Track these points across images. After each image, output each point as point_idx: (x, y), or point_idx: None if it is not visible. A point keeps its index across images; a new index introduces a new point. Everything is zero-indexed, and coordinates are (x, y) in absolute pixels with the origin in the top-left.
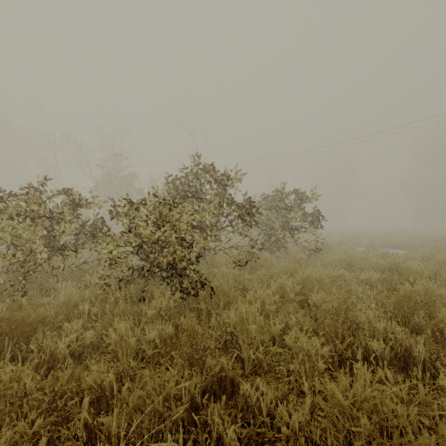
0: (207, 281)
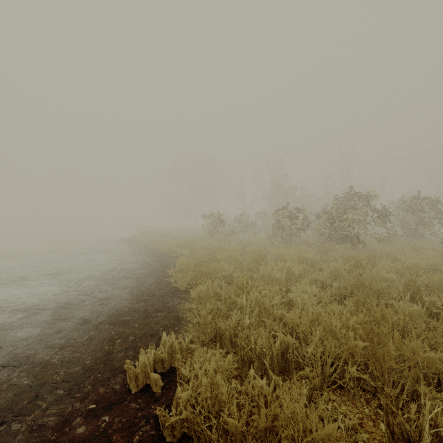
0: (362, 241)
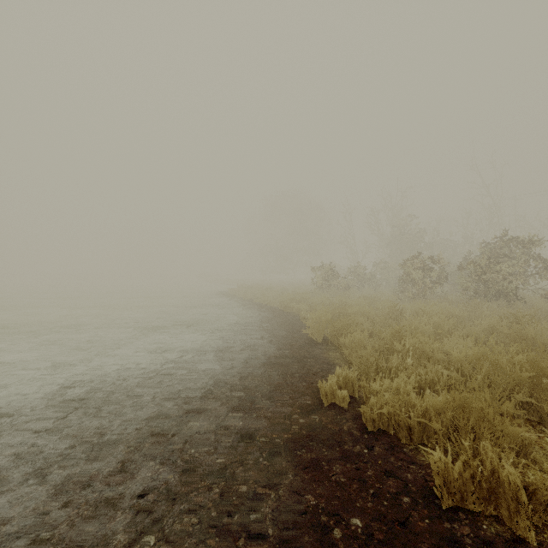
0: (521, 298)
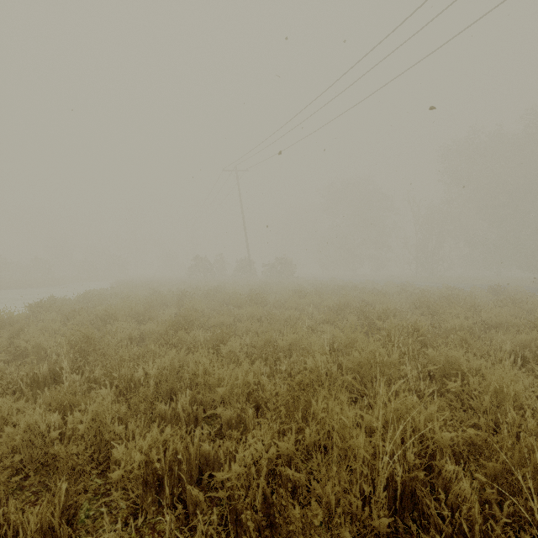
0: None
